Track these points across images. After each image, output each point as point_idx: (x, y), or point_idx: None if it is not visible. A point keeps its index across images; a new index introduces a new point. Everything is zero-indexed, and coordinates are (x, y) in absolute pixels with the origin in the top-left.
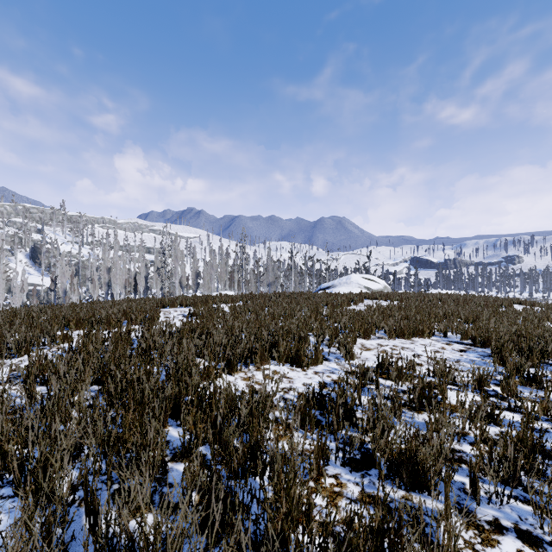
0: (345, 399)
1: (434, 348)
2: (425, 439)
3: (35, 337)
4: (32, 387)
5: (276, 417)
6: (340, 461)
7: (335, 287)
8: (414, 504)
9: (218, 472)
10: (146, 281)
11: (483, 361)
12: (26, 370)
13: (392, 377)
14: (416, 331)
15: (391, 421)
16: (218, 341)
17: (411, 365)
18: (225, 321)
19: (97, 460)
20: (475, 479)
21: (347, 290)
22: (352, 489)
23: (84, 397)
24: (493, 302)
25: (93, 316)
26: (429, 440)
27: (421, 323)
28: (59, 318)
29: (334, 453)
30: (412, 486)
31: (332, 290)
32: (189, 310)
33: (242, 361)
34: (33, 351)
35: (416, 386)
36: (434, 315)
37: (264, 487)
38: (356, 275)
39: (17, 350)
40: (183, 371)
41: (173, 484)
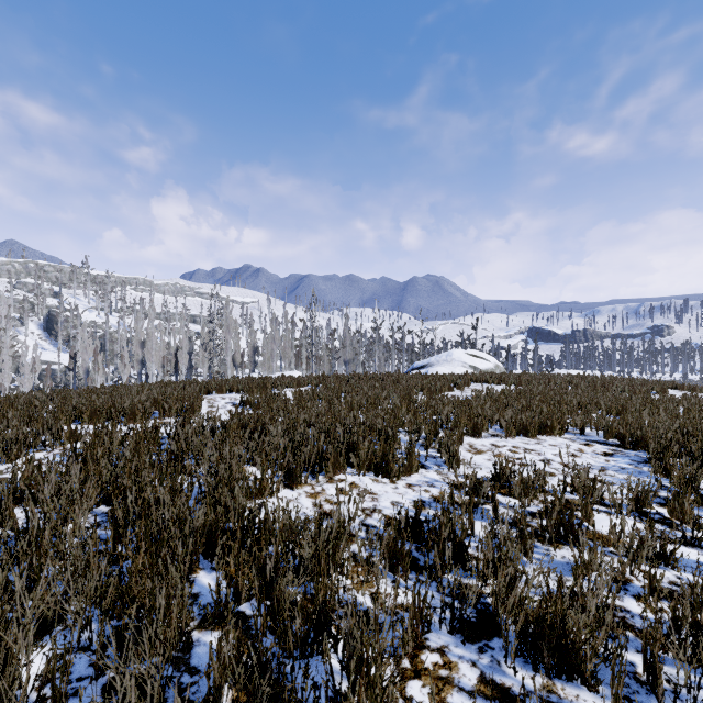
0: (452, 530)
1: (568, 451)
2: (572, 593)
3: (32, 435)
4: (11, 510)
5: (354, 552)
6: (447, 624)
7: (432, 366)
8: (561, 699)
9: (265, 652)
10: (189, 358)
11: (638, 470)
12: (8, 484)
13: (515, 493)
14: (542, 427)
15: (518, 562)
16: (276, 442)
17: (541, 475)
18: (288, 412)
19: (86, 630)
20: (654, 663)
21: (447, 370)
22: (466, 673)
23: (86, 523)
24: (641, 386)
25: (113, 405)
26: (577, 594)
27: (549, 416)
28: (68, 408)
29: (437, 611)
30: (557, 670)
31: (428, 370)
32: (241, 397)
33: (308, 470)
34: (28, 454)
35: (550, 509)
36: (565, 404)
37: (333, 686)
38: (459, 351)
39: (5, 453)
40: (223, 487)
41: (198, 668)
